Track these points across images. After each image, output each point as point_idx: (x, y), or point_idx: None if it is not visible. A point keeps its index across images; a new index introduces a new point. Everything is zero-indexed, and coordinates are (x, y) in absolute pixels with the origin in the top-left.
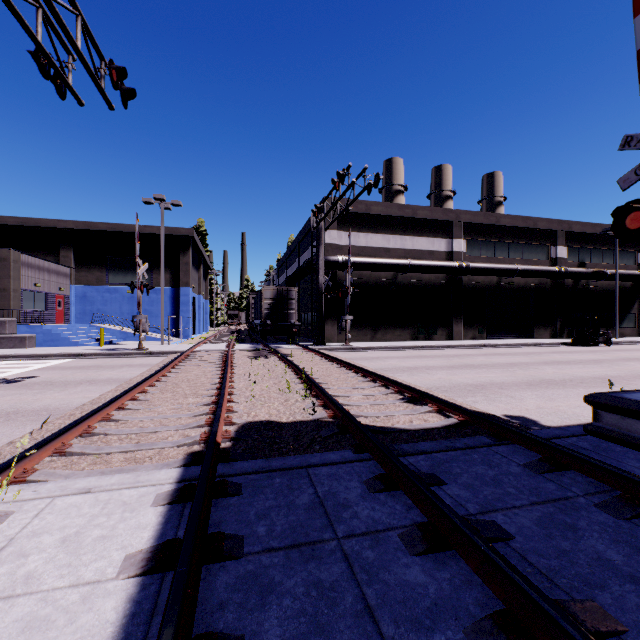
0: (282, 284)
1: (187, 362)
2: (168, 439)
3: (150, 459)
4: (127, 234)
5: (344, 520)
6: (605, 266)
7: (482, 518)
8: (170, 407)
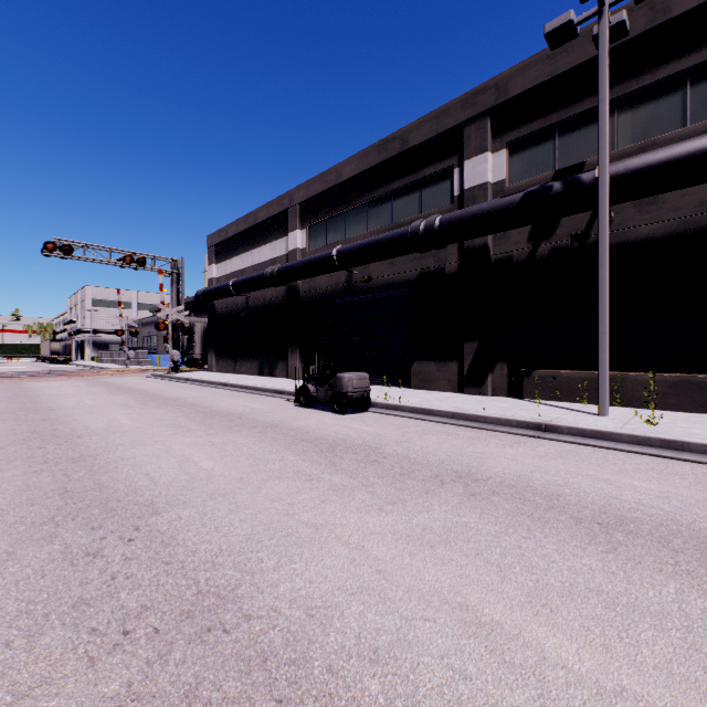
0: None
1: None
2: None
3: None
4: None
5: None
6: (702, 132)
7: None
8: None
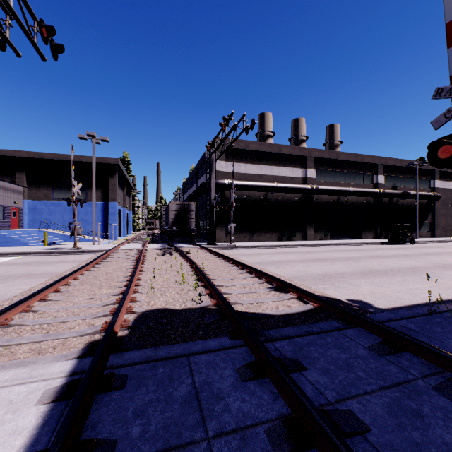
0: (185, 200)
1: (109, 258)
2: (75, 328)
3: (53, 349)
4: (68, 162)
5: (216, 415)
6: (409, 189)
7: (340, 407)
8: (85, 298)
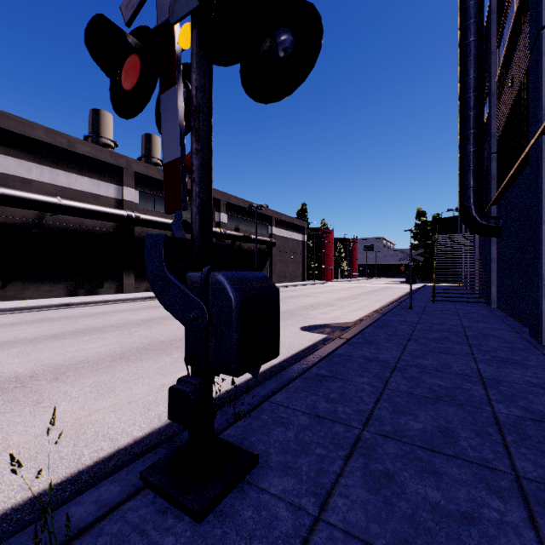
0: None
1: None
2: None
3: None
4: None
5: None
6: (252, 233)
7: None
8: None
